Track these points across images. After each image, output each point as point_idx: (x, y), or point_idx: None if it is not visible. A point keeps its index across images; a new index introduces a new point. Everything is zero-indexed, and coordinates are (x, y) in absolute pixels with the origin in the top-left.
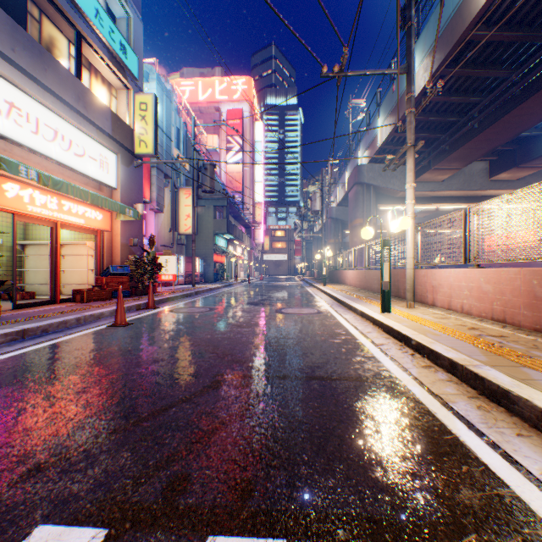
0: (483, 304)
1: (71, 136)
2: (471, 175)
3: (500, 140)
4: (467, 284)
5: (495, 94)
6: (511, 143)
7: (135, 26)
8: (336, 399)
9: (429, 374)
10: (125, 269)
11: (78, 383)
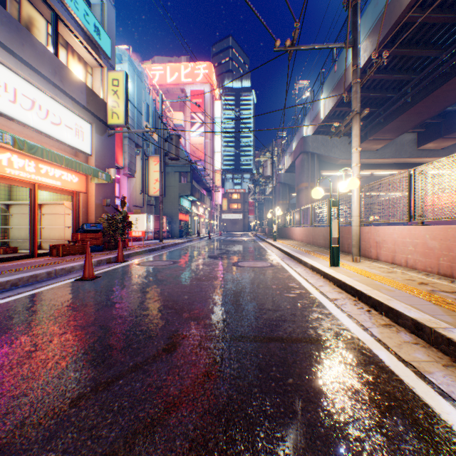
0: (429, 259)
1: (48, 106)
2: (401, 145)
3: (430, 113)
4: (412, 241)
5: (427, 72)
6: (438, 117)
7: (108, 11)
8: (299, 367)
9: (392, 335)
10: (98, 226)
11: (26, 345)
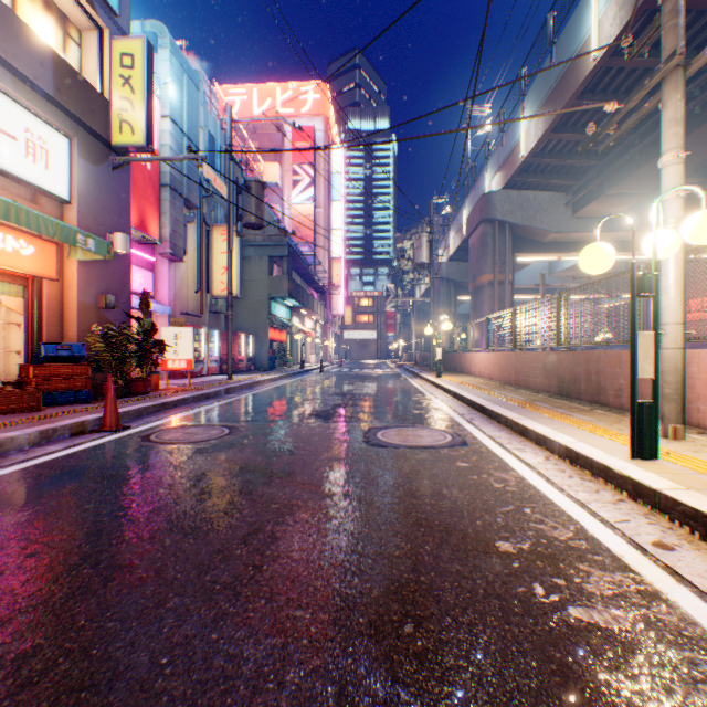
0: None
1: None
2: None
3: None
4: None
5: None
6: None
7: None
8: None
9: None
10: (76, 350)
11: None
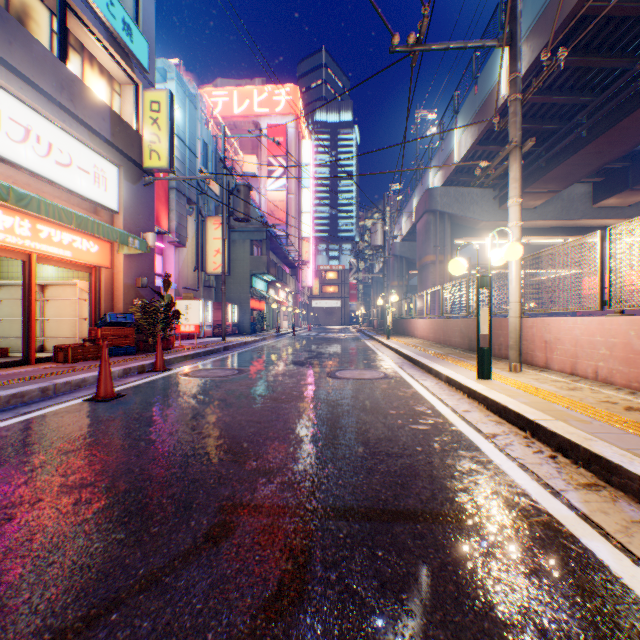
0: (636, 369)
1: (51, 138)
2: (570, 201)
3: (614, 152)
4: (606, 340)
5: (612, 91)
6: (623, 159)
7: (144, 2)
8: (455, 581)
9: (607, 507)
10: (128, 318)
11: None
